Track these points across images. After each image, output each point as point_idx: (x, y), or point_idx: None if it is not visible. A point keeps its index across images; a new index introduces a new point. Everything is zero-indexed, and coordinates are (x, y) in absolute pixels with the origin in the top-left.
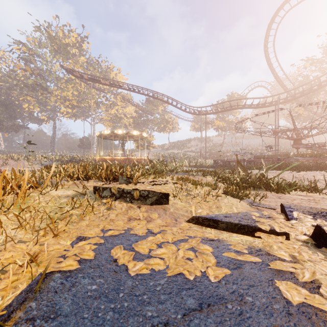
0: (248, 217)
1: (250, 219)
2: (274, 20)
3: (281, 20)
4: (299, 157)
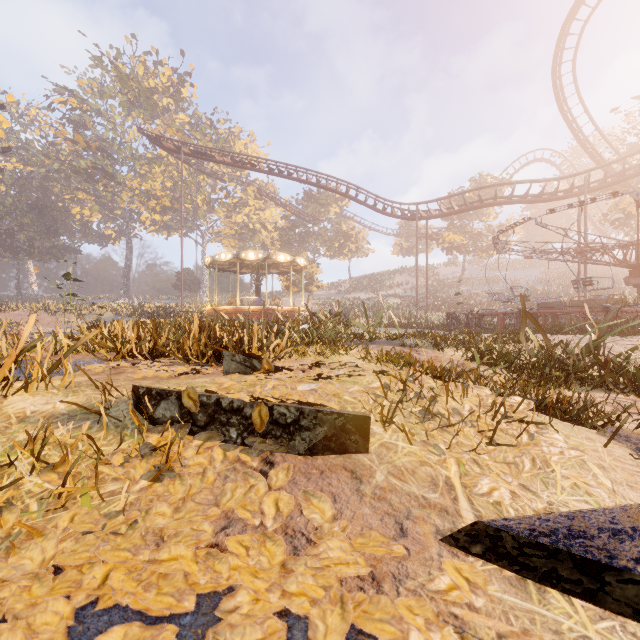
0: None
1: None
2: (575, 13)
3: (591, 14)
4: None
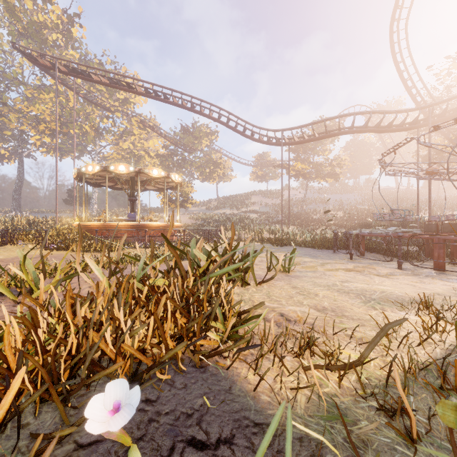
0: None
1: None
2: None
3: None
4: None
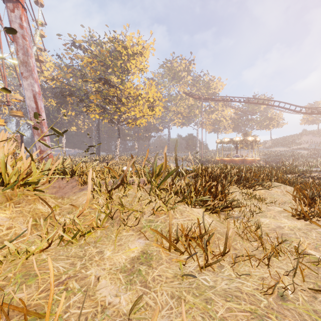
0: None
1: None
2: None
3: None
4: None
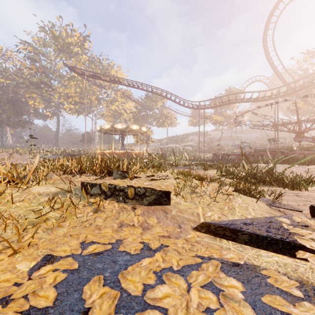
0: (277, 225)
1: (280, 228)
2: (273, 13)
3: (280, 13)
4: (305, 150)
